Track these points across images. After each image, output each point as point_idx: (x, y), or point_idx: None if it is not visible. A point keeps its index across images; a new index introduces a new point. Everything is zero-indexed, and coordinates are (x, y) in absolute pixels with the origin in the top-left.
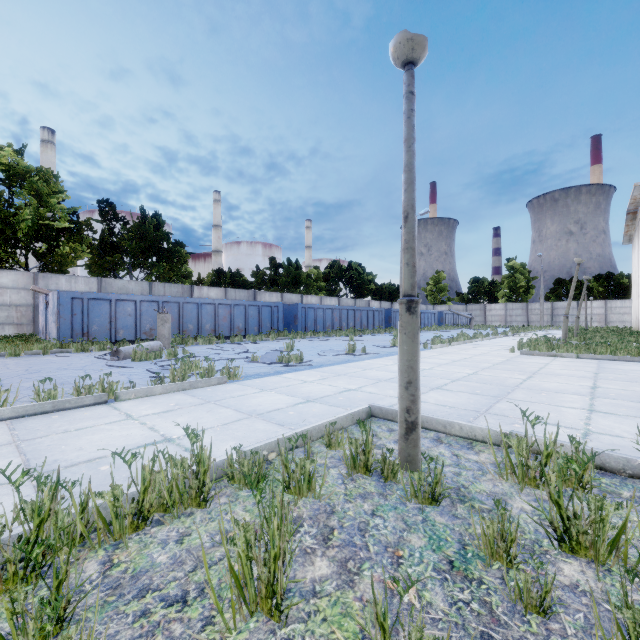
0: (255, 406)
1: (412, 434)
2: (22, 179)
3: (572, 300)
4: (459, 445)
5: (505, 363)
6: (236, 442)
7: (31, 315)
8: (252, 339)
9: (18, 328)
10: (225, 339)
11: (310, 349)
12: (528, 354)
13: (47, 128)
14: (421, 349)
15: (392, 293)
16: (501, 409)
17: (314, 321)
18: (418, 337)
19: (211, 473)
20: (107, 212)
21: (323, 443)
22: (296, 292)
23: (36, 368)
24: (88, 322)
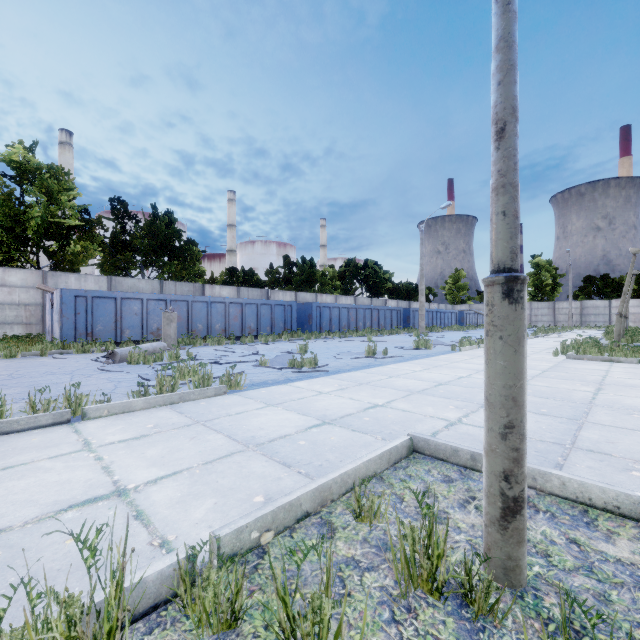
0: (255, 430)
1: (515, 520)
2: (33, 176)
3: (603, 299)
4: (568, 516)
5: (555, 369)
6: (217, 500)
7: (40, 314)
8: (264, 340)
9: (27, 328)
10: (236, 339)
11: (325, 351)
12: (576, 358)
13: (65, 130)
14: (448, 351)
15: (410, 292)
16: (593, 441)
17: (329, 321)
18: (524, 344)
19: (149, 593)
20: (119, 210)
21: (350, 511)
22: (310, 291)
23: (22, 372)
24: (92, 321)
